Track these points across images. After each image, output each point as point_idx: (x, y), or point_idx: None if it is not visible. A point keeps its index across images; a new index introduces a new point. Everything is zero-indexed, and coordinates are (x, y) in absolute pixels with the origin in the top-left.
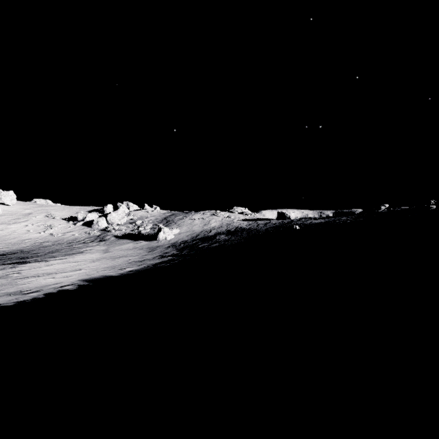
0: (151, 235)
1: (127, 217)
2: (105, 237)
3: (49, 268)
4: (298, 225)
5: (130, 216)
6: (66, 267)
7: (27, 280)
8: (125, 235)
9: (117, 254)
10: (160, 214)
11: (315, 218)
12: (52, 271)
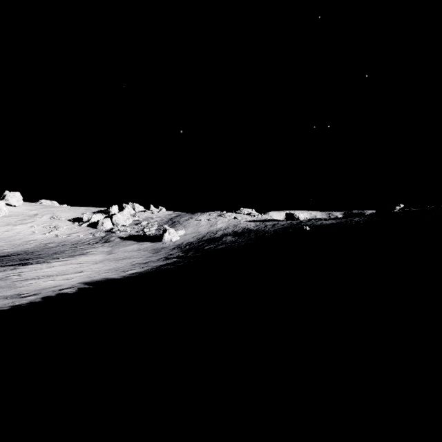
0: (157, 236)
1: (132, 218)
2: (110, 238)
3: (50, 270)
4: (307, 226)
5: (136, 217)
6: (67, 269)
7: (26, 283)
8: (130, 236)
9: (121, 256)
10: (166, 215)
11: (326, 219)
12: (53, 273)
